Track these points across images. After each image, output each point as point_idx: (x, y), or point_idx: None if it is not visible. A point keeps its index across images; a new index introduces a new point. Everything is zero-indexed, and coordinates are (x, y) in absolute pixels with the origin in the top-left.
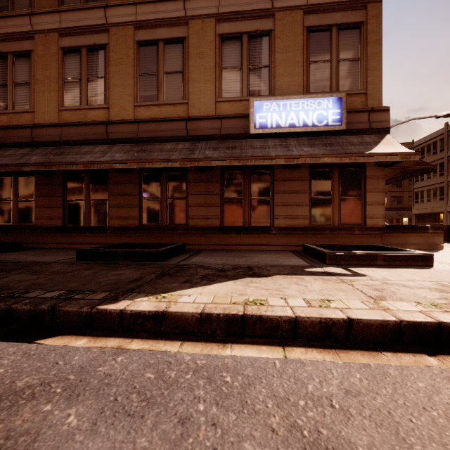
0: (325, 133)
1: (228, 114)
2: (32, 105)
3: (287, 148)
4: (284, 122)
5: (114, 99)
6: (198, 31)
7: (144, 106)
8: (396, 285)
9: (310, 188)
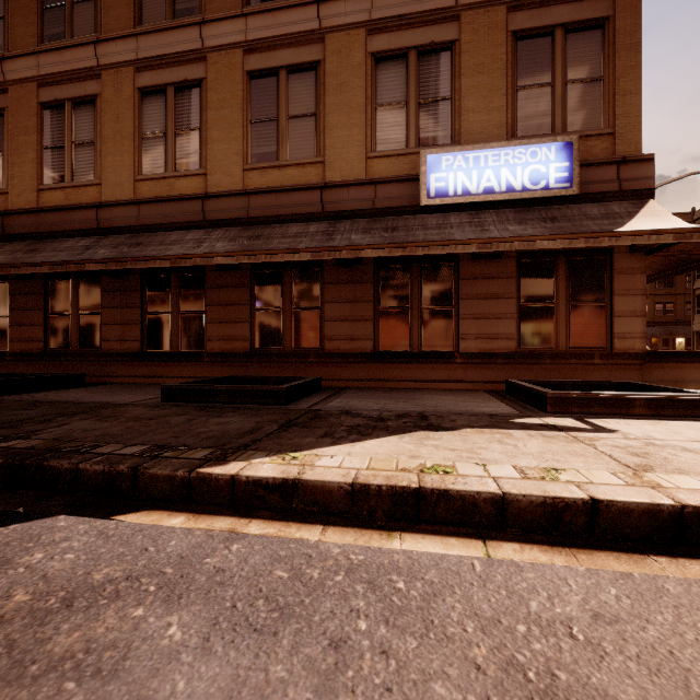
0: (543, 201)
1: (386, 176)
2: (98, 175)
3: (480, 226)
4: (475, 186)
5: (214, 161)
6: (339, 51)
7: (258, 169)
8: (670, 448)
9: (518, 291)
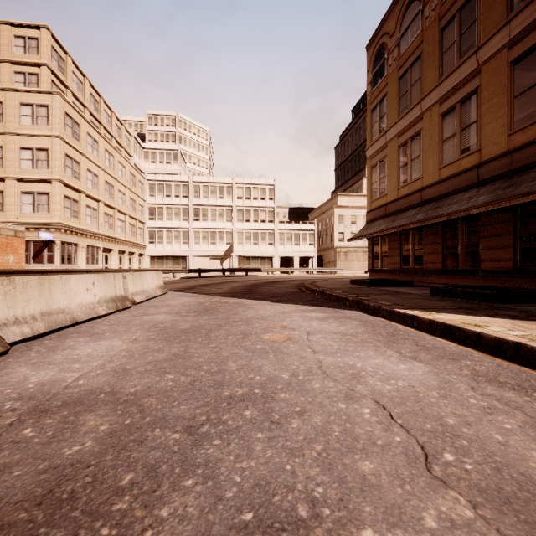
0: None
1: None
2: (421, 173)
3: None
4: None
5: (486, 138)
6: None
7: (519, 131)
8: None
9: None
